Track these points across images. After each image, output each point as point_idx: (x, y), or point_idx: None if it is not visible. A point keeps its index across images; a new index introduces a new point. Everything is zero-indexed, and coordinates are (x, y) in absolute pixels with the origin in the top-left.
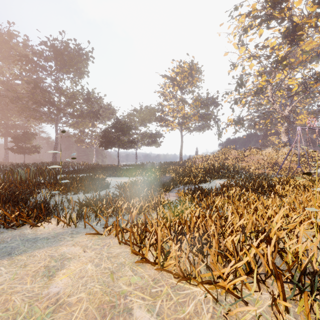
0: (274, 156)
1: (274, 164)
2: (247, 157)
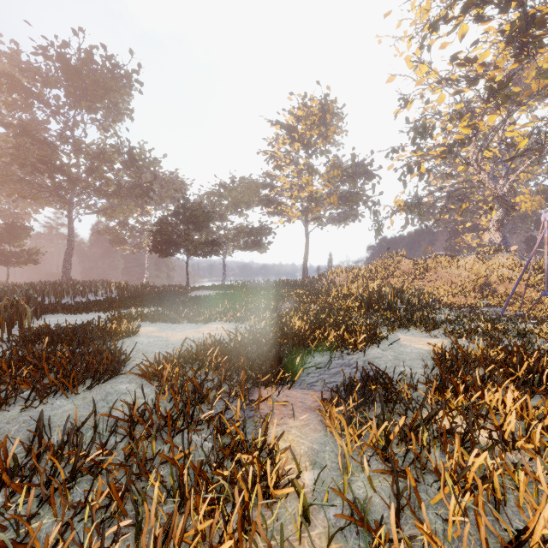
0: (484, 271)
1: (484, 286)
2: (430, 272)
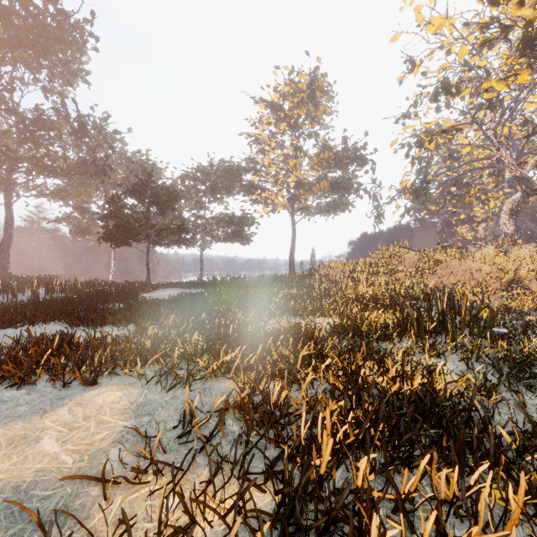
0: (511, 265)
1: (511, 283)
2: (440, 266)
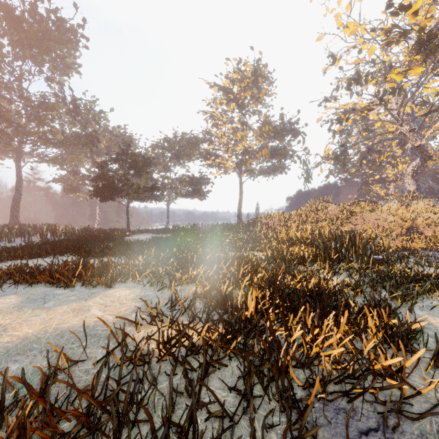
0: (410, 215)
1: (410, 229)
2: (355, 217)
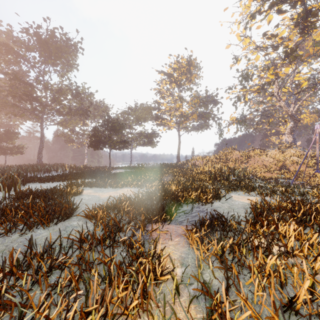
0: (282, 158)
1: (282, 167)
2: (250, 159)
